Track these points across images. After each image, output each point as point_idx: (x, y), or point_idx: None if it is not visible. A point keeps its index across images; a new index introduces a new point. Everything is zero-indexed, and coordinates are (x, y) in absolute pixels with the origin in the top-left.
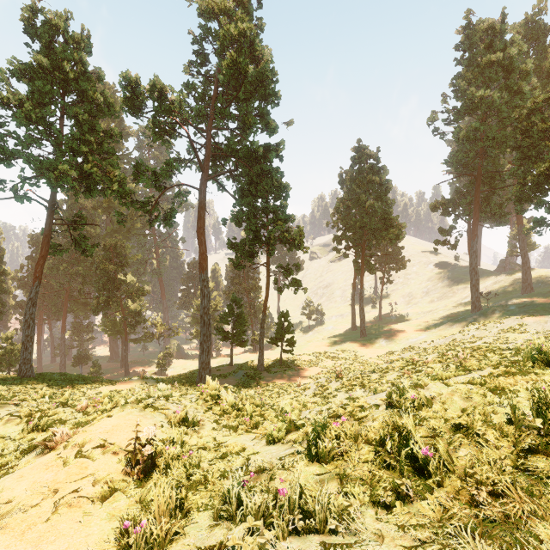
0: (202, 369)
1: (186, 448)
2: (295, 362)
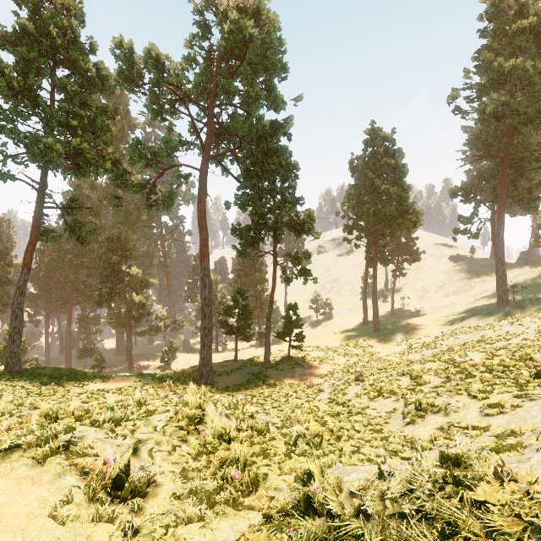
0: (202, 366)
1: None
2: (304, 358)
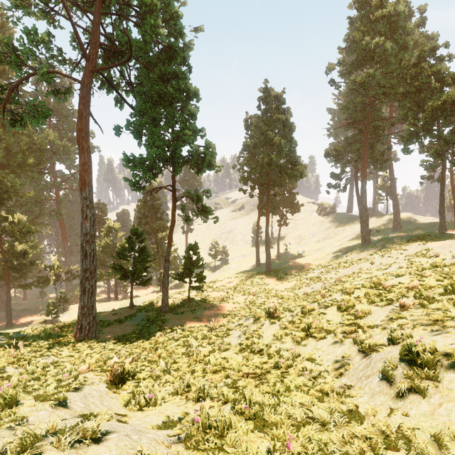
0: (82, 317)
1: None
2: (204, 299)
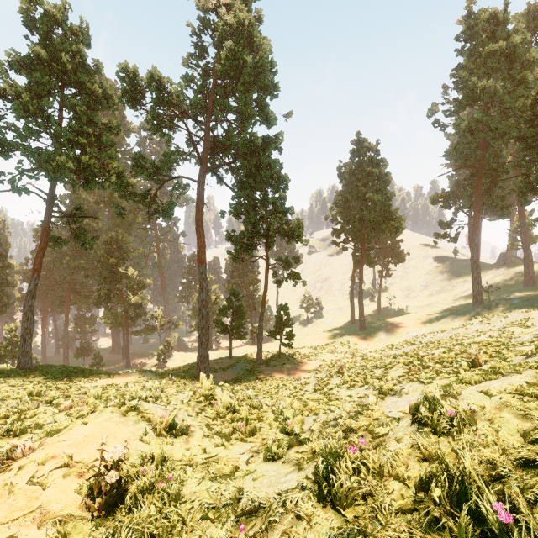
0: (200, 363)
1: (166, 467)
2: (294, 355)
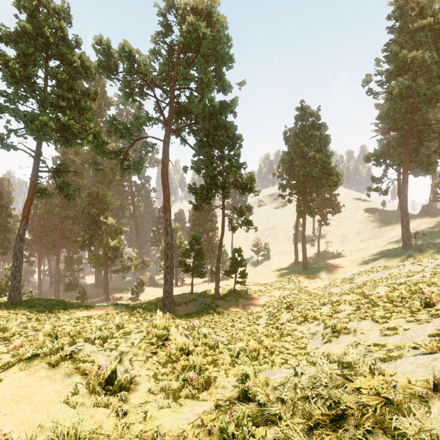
0: (165, 298)
1: None
2: (246, 291)
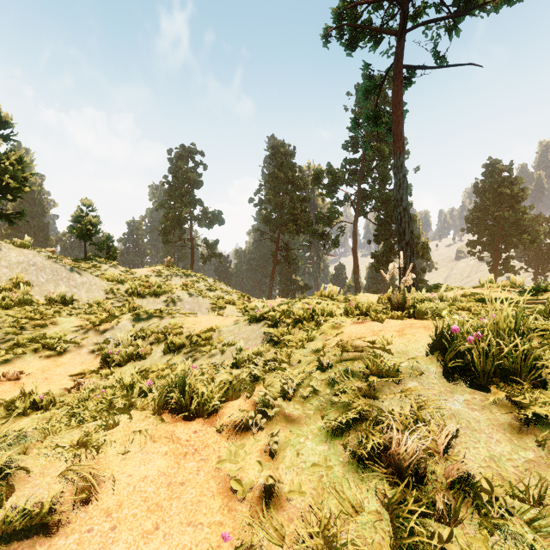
0: None
1: None
2: None
